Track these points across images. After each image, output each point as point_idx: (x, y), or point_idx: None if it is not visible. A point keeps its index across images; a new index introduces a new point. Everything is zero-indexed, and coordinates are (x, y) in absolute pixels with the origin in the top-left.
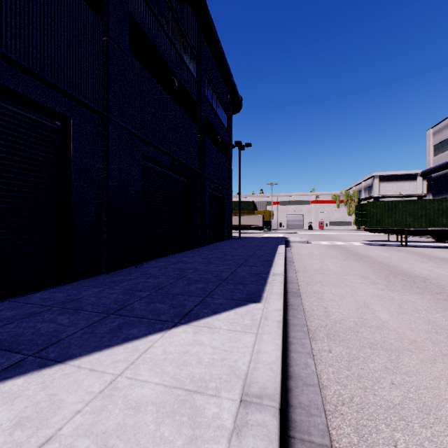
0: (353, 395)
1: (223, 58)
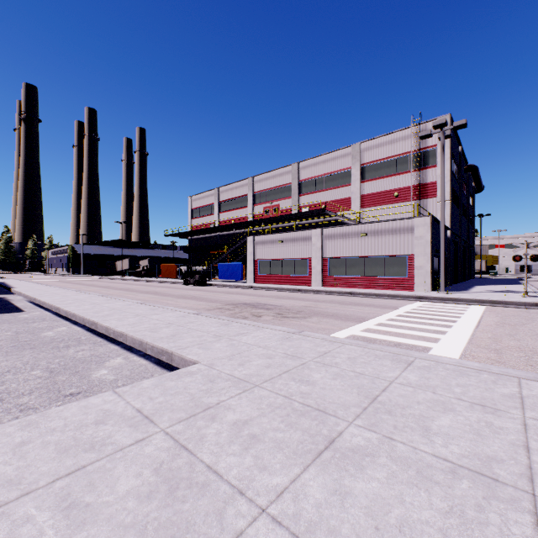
0: None
1: (479, 179)
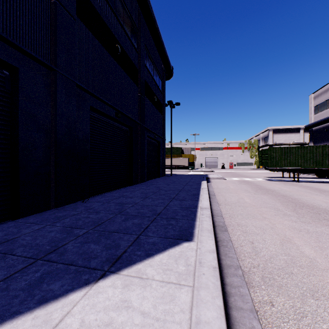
0: None
1: (158, 34)
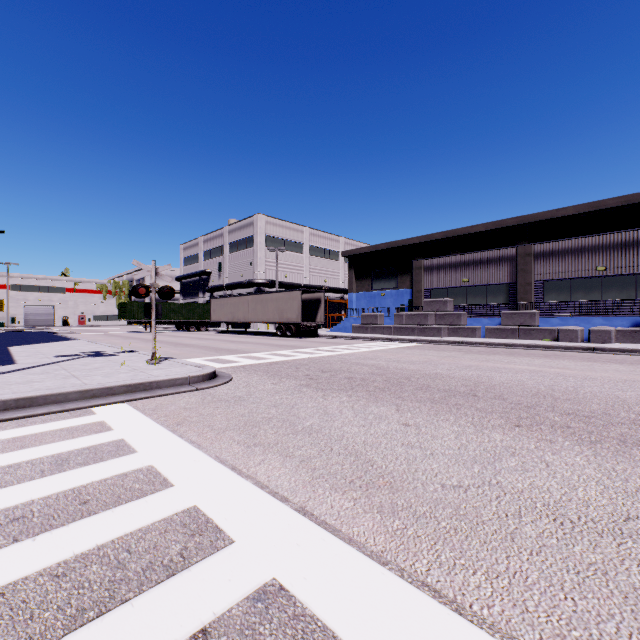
0: None
1: None
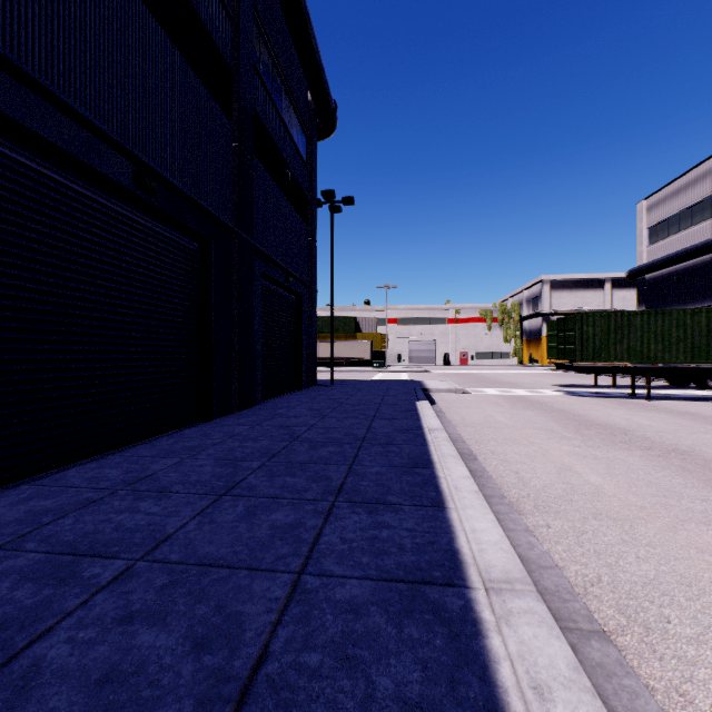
0: None
1: None
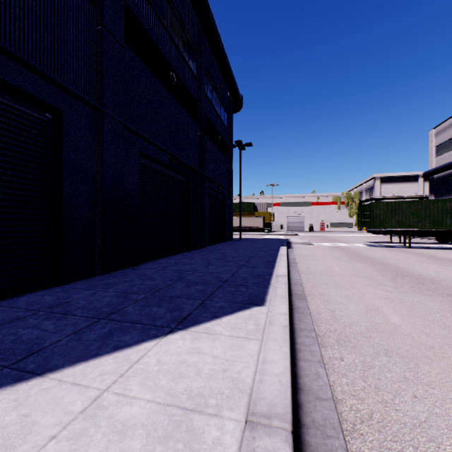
0: (373, 411)
1: (223, 54)
